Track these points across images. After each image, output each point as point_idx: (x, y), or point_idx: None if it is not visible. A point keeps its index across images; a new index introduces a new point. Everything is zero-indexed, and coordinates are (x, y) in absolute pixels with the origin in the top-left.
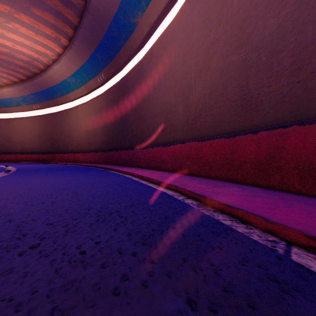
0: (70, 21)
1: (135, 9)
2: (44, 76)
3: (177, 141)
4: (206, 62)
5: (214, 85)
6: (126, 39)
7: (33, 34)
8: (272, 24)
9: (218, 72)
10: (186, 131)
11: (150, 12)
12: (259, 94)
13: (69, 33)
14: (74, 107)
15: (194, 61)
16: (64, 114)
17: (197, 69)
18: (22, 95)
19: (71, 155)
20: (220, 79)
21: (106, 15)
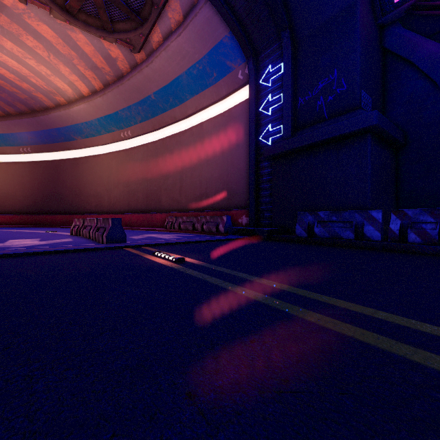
0: (6, 110)
1: (76, 133)
2: None
3: (104, 212)
4: (118, 185)
5: (120, 194)
6: (65, 141)
7: None
8: (133, 187)
9: (122, 191)
10: (109, 209)
11: (88, 141)
12: (131, 203)
13: None
14: None
15: (113, 181)
16: None
17: (114, 185)
18: None
19: None
20: (122, 194)
21: (50, 125)
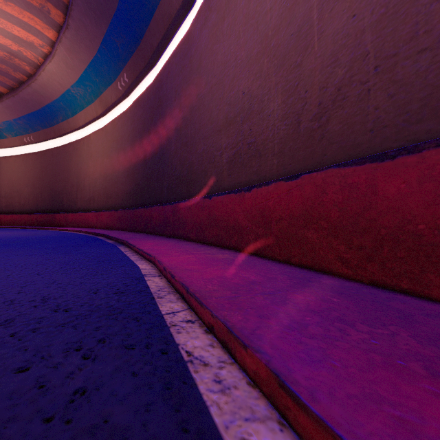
0: None
1: None
2: (33, 85)
3: (265, 181)
4: None
5: None
6: None
7: None
8: None
9: None
10: (294, 152)
11: None
12: None
13: None
14: (84, 138)
15: None
16: (71, 149)
17: None
18: (6, 120)
19: (79, 216)
20: None
21: None
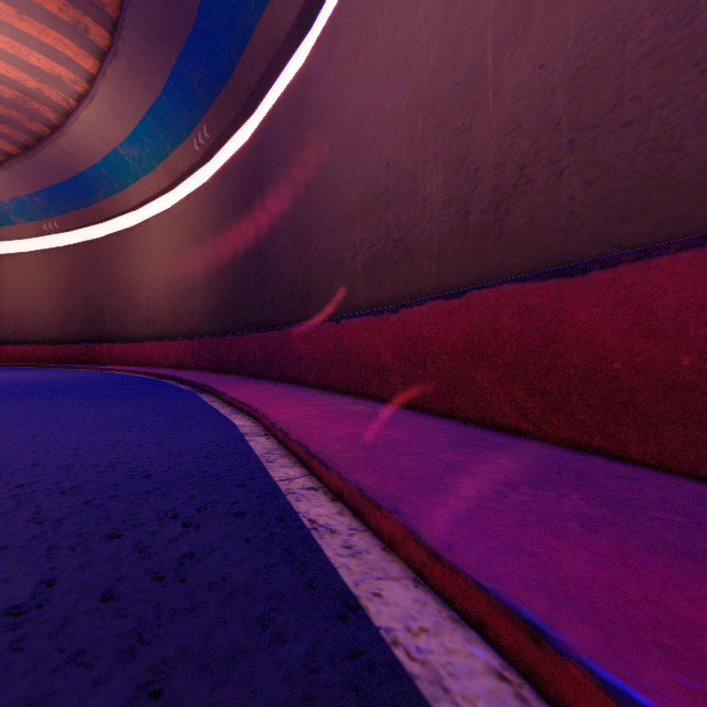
0: None
1: None
2: (59, 142)
3: (419, 298)
4: None
5: (605, 29)
6: (262, 7)
7: (11, 13)
8: None
9: None
10: (460, 256)
11: None
12: None
13: (107, 6)
14: (140, 225)
15: None
16: (118, 242)
17: (508, 6)
18: (15, 196)
19: (131, 347)
20: None
21: None
